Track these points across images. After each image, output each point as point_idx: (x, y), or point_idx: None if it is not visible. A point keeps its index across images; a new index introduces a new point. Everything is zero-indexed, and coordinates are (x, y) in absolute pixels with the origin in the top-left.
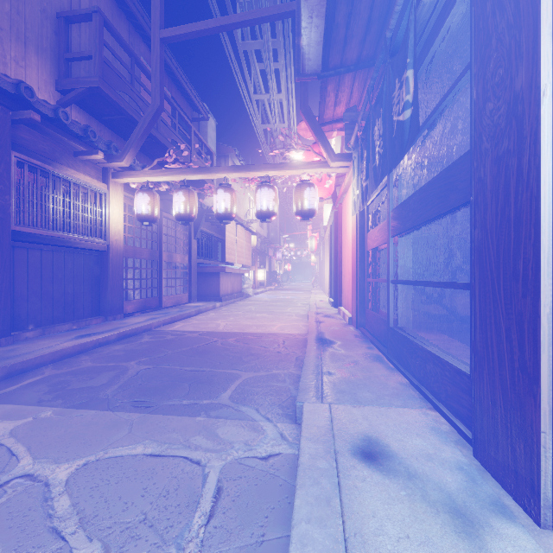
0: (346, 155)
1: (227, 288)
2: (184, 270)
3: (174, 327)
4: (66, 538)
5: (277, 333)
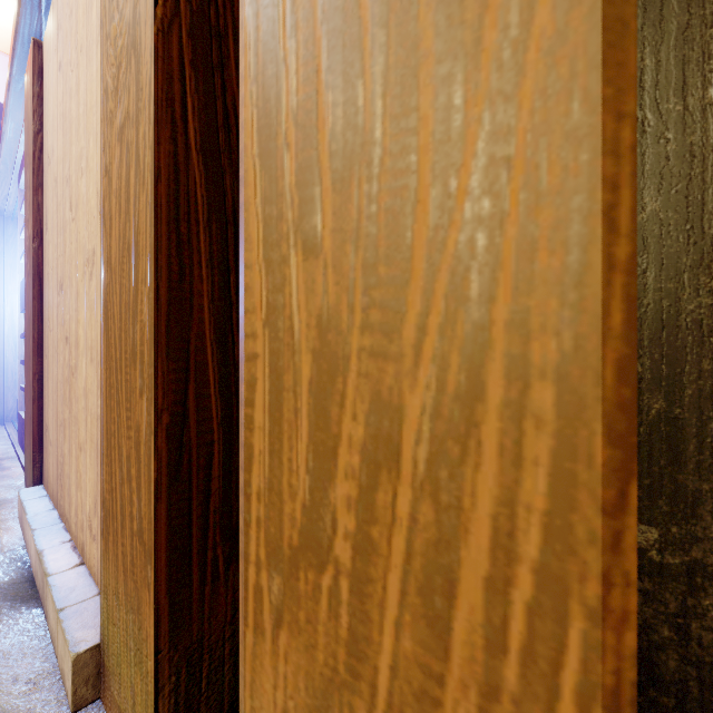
0: None
1: None
2: None
3: None
4: None
5: None
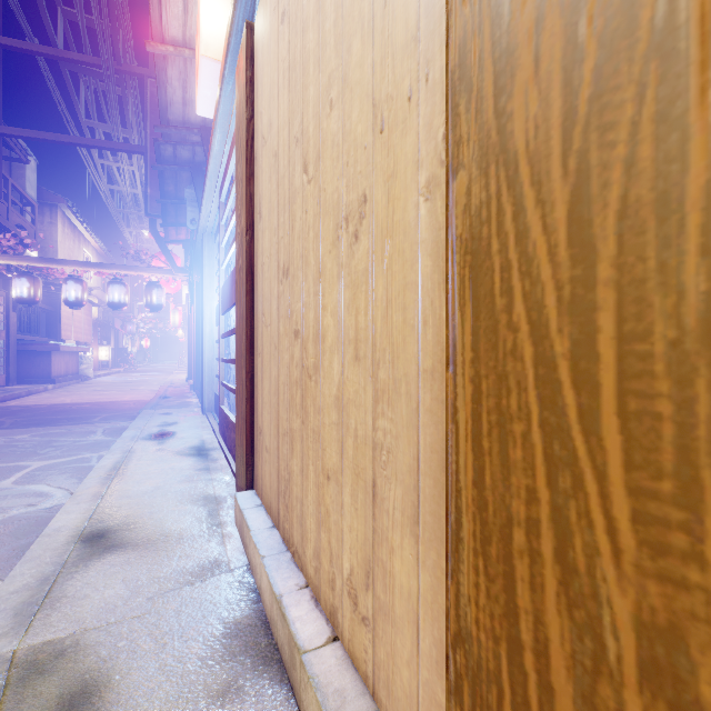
0: (187, 270)
1: (60, 368)
2: (0, 348)
3: (12, 404)
4: (49, 439)
5: (129, 400)
